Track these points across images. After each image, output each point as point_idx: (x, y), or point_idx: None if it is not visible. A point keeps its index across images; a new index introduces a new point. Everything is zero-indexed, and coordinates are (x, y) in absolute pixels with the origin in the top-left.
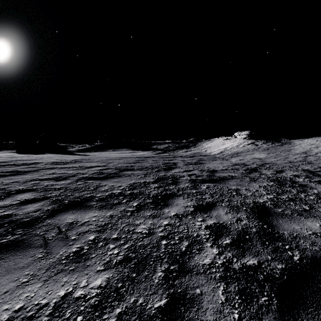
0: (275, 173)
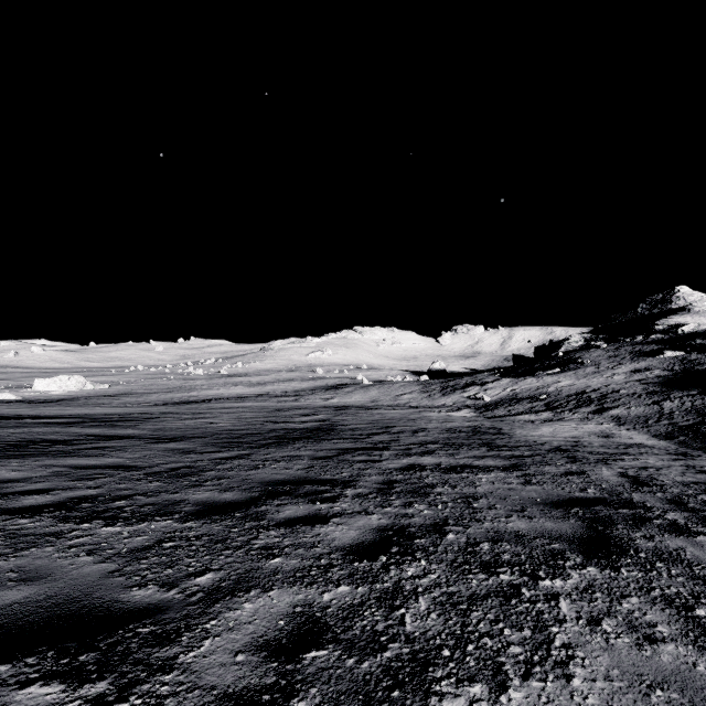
0: None
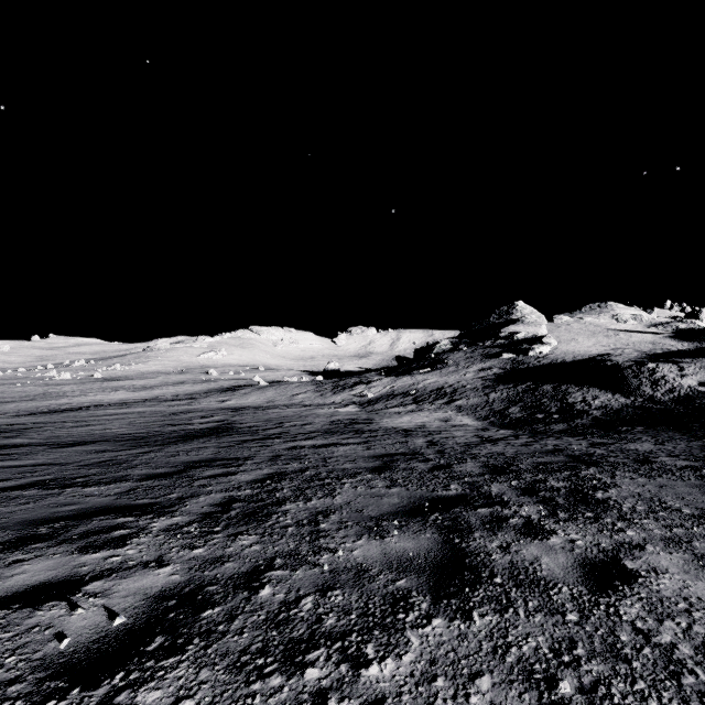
0: (141, 565)
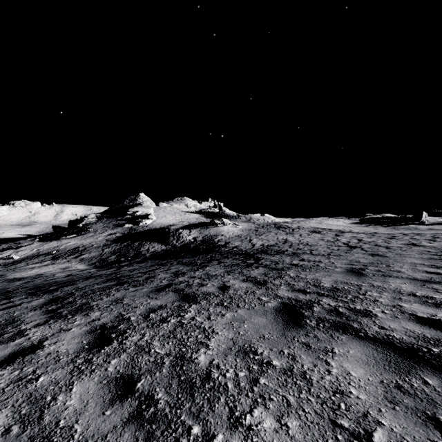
0: None
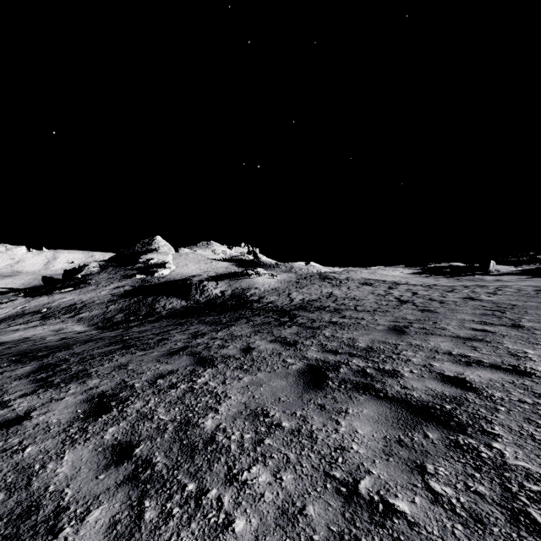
0: None
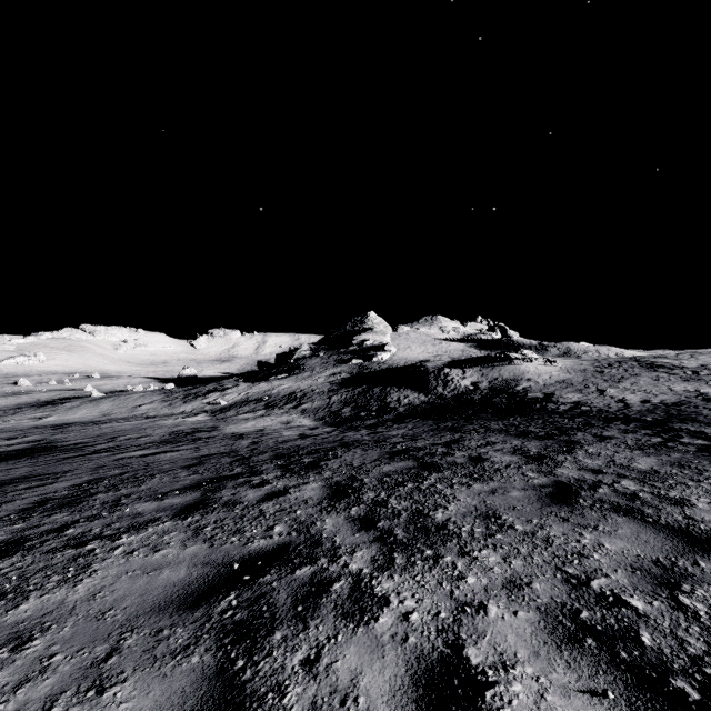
0: None
